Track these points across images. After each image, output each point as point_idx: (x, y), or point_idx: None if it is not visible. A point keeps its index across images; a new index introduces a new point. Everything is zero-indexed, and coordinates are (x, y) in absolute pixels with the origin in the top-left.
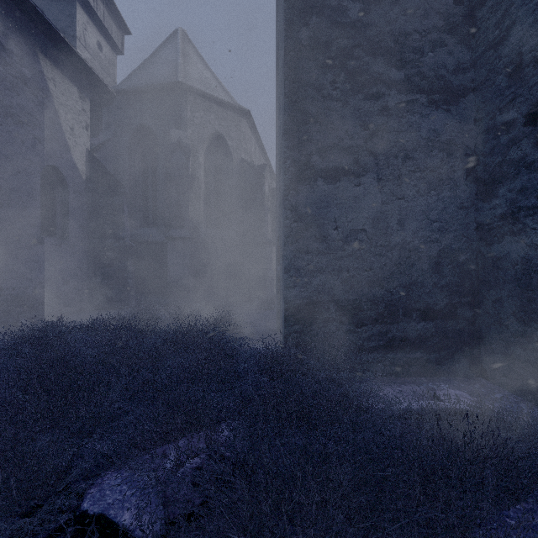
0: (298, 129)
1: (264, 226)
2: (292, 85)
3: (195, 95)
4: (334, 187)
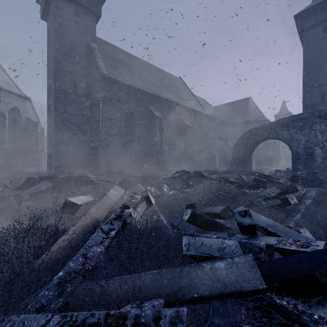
0: (57, 136)
1: (38, 145)
2: (56, 128)
3: (5, 91)
4: (64, 146)
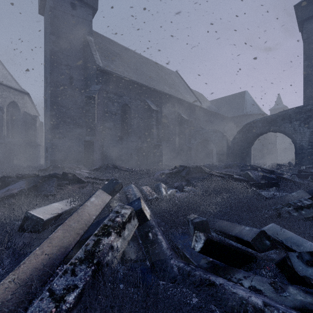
0: (53, 129)
1: (36, 139)
2: (51, 121)
3: (3, 85)
4: (60, 140)
